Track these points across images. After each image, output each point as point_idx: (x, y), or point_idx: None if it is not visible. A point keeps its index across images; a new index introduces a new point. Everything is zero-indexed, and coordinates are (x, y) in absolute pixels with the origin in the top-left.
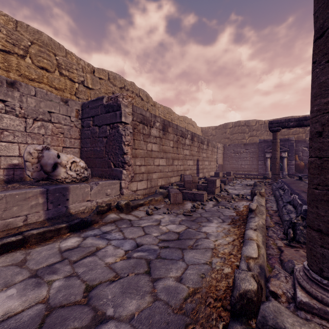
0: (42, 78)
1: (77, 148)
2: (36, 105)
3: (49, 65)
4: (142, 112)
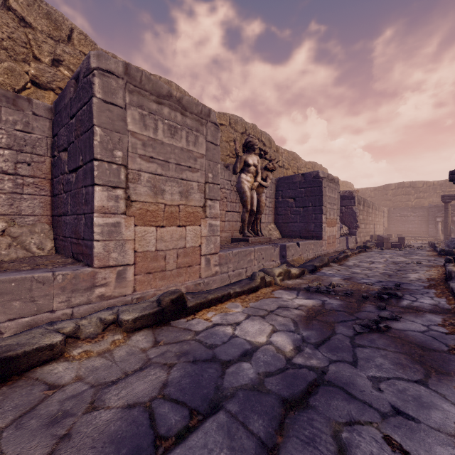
0: None
1: None
2: None
3: (296, 170)
4: (358, 198)
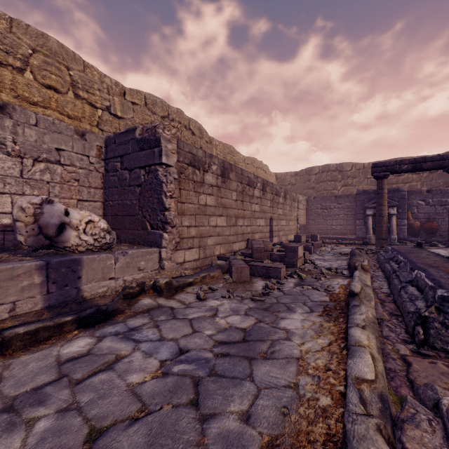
0: (49, 101)
1: (99, 201)
2: (38, 139)
3: (59, 83)
4: (191, 150)
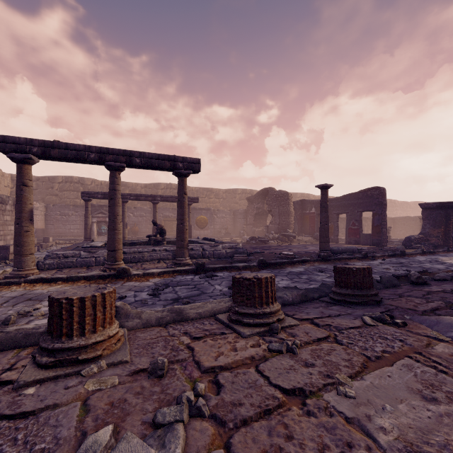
0: None
1: None
2: None
3: None
4: None
